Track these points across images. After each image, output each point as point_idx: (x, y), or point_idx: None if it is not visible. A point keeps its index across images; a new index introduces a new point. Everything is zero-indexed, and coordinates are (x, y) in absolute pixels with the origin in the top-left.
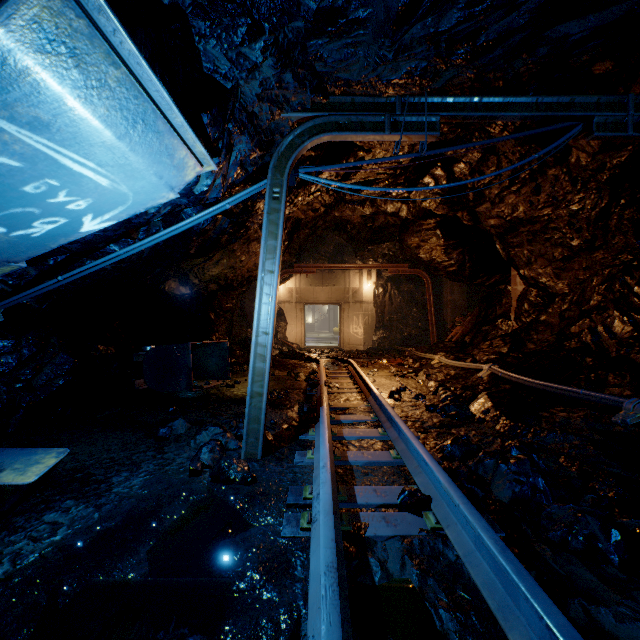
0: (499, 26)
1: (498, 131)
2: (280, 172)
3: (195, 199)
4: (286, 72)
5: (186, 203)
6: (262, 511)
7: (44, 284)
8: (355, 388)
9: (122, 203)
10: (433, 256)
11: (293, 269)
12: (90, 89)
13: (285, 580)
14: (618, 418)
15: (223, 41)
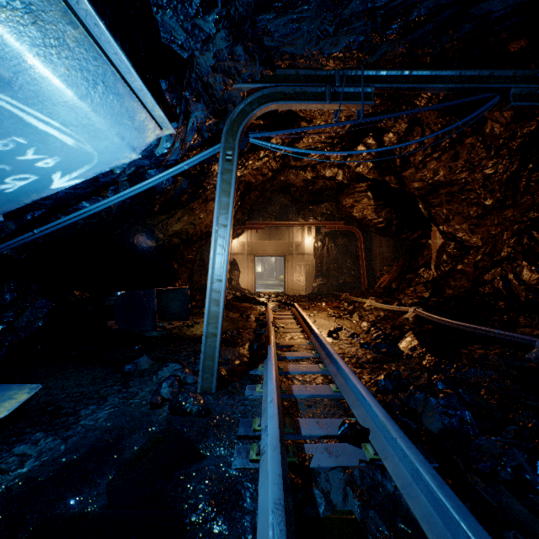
0: (430, 2)
1: (424, 103)
2: (232, 137)
3: (156, 160)
4: (237, 45)
5: (148, 164)
6: (215, 442)
7: (21, 236)
8: (298, 328)
9: (88, 162)
10: (365, 214)
11: (245, 226)
12: (49, 47)
13: (235, 512)
14: (531, 355)
15: (179, 12)
